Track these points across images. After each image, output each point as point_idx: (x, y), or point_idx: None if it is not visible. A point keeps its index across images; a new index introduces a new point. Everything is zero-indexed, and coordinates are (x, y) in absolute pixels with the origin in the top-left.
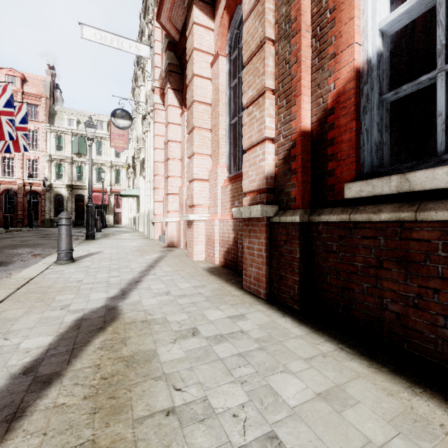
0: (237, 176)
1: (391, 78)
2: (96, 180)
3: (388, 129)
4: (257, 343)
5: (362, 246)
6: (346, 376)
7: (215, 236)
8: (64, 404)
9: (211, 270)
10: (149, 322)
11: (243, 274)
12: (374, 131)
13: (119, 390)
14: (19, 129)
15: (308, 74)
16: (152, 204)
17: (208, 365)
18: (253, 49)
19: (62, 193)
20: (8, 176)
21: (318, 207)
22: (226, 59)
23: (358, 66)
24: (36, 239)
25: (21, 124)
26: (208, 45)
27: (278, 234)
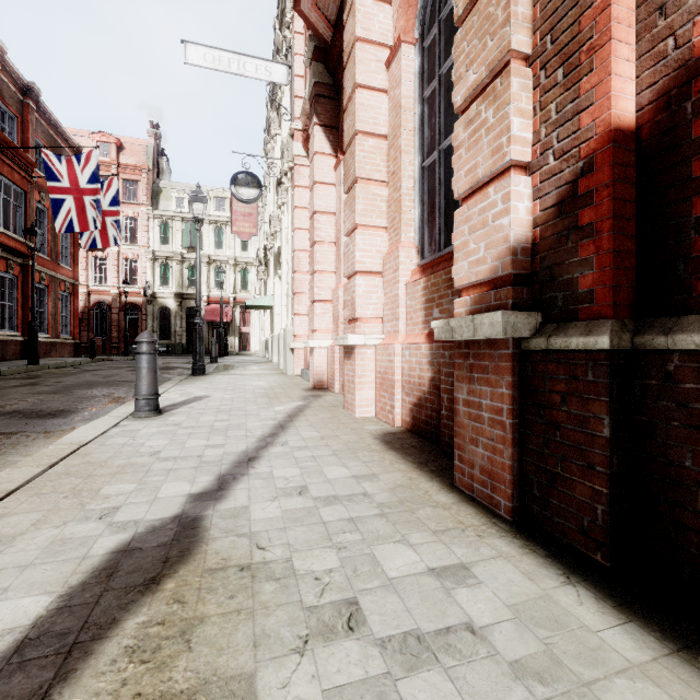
0: (437, 260)
1: None
2: (215, 285)
3: None
4: (520, 683)
5: None
6: None
7: (395, 375)
8: None
9: (387, 439)
10: (254, 571)
11: (456, 456)
12: None
13: None
14: (108, 215)
15: None
16: (290, 318)
17: None
18: None
19: (169, 306)
20: (100, 283)
21: (658, 313)
22: (415, 49)
23: None
24: (125, 374)
25: (111, 206)
26: (382, 29)
27: (545, 378)
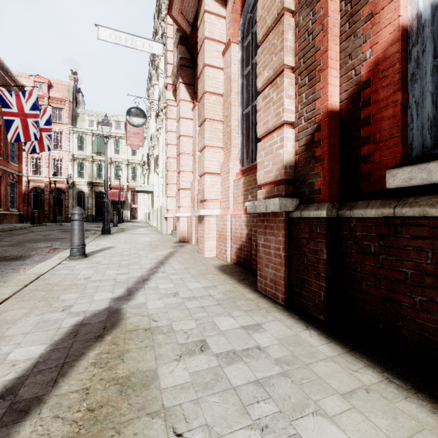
0: (250, 168)
1: None
2: (115, 177)
3: None
4: (278, 365)
5: (412, 247)
6: (404, 426)
7: (227, 232)
8: None
9: (222, 268)
10: (152, 330)
11: (258, 274)
12: (427, 104)
13: (105, 430)
14: (44, 131)
15: (336, 44)
16: (164, 199)
17: (219, 397)
18: (270, 24)
19: (84, 190)
20: (36, 174)
21: (348, 200)
22: (238, 47)
23: (405, 23)
24: (57, 234)
25: (45, 125)
26: (220, 33)
27: (300, 232)
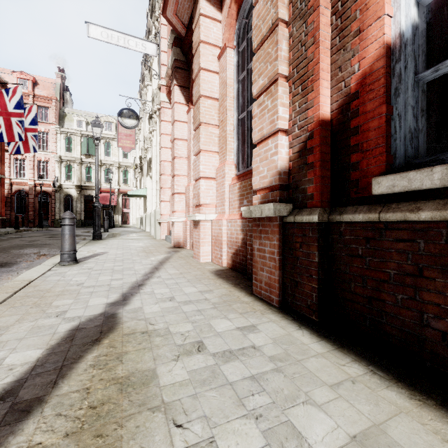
0: (246, 173)
1: (427, 54)
2: (105, 180)
3: (424, 114)
4: (272, 362)
5: (395, 250)
6: (384, 411)
7: (223, 237)
8: (40, 444)
9: (218, 273)
10: (150, 333)
11: (253, 278)
12: (409, 117)
13: (108, 424)
14: (29, 131)
15: (327, 56)
16: (158, 203)
17: (216, 392)
18: (264, 33)
19: (72, 194)
20: (19, 177)
21: (339, 205)
22: (234, 51)
23: (389, 41)
24: (44, 239)
25: (31, 125)
26: (216, 37)
27: (293, 236)
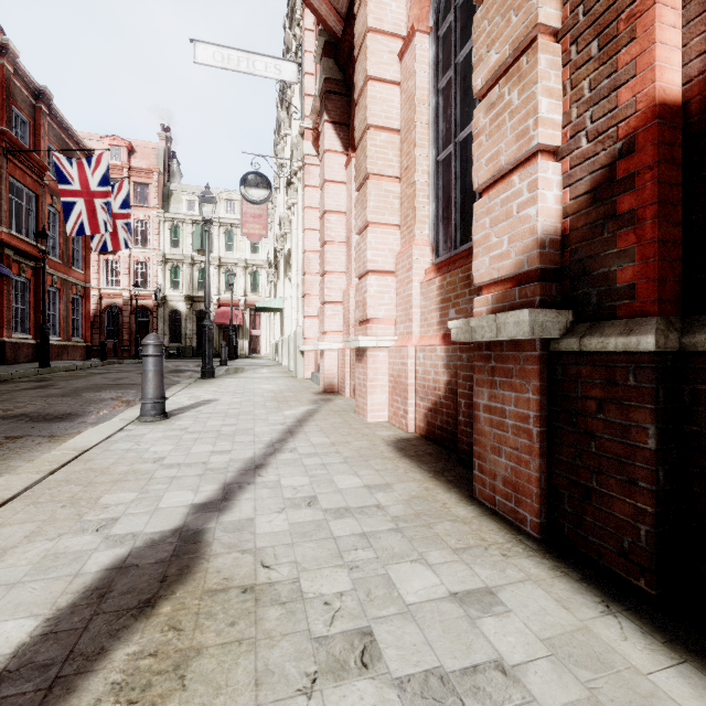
0: (453, 258)
1: None
2: (226, 288)
3: None
4: None
5: None
6: None
7: (409, 379)
8: None
9: (400, 445)
10: (258, 593)
11: (476, 466)
12: None
13: None
14: (119, 217)
15: None
16: (300, 320)
17: None
18: None
19: (180, 309)
20: (111, 286)
21: None
22: (429, 38)
23: None
24: (135, 377)
25: (121, 209)
26: (395, 19)
27: (578, 383)
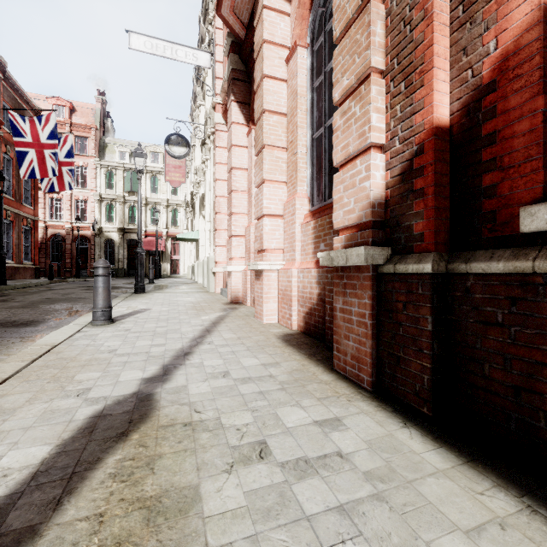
0: (323, 208)
1: None
2: (151, 222)
3: None
4: (368, 483)
5: None
6: None
7: (293, 292)
8: None
9: (286, 338)
10: (194, 426)
11: (335, 348)
12: None
13: None
14: (64, 165)
15: (444, 35)
16: (212, 249)
17: (286, 532)
18: (351, 14)
19: (113, 238)
20: (55, 219)
21: (462, 249)
22: (307, 51)
23: None
24: (80, 292)
25: (66, 158)
26: (283, 35)
27: (393, 292)
